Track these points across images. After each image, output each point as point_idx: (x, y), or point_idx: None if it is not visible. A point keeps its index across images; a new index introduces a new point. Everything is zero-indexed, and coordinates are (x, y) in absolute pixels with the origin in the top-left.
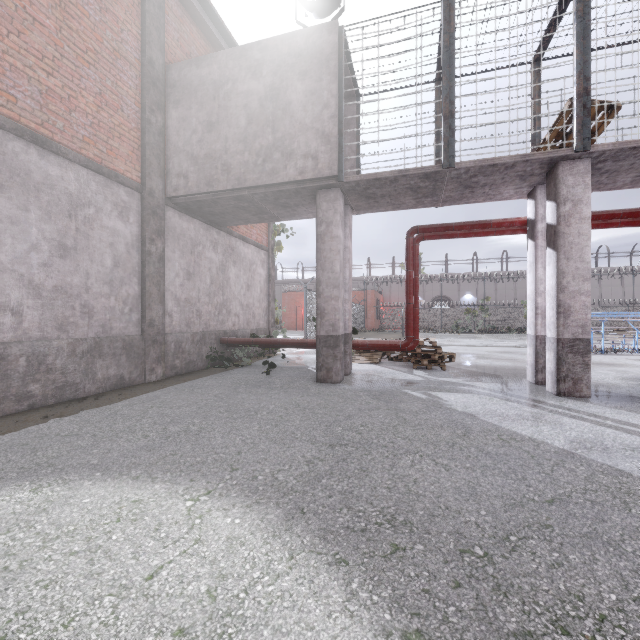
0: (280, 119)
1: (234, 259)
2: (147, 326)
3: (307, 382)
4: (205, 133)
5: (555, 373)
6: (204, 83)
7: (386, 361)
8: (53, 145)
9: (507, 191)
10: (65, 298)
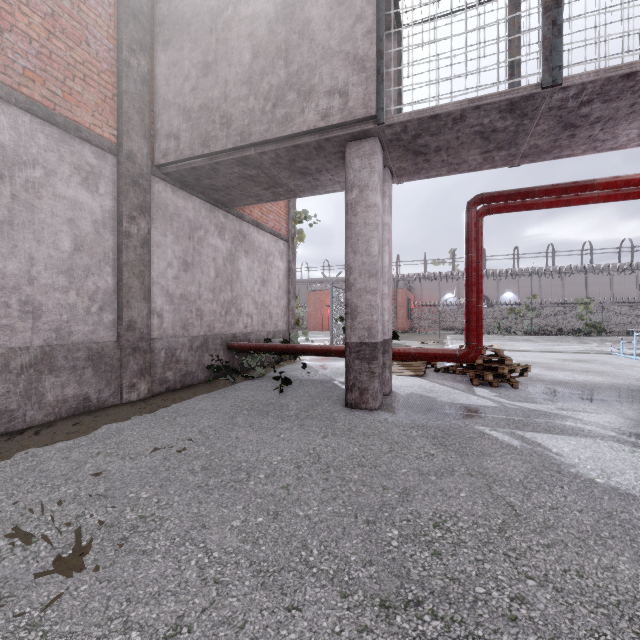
0: (295, 46)
1: (246, 248)
2: (124, 329)
3: (333, 407)
4: (200, 78)
5: None
6: (198, 13)
7: (432, 372)
8: None
9: (627, 132)
10: None
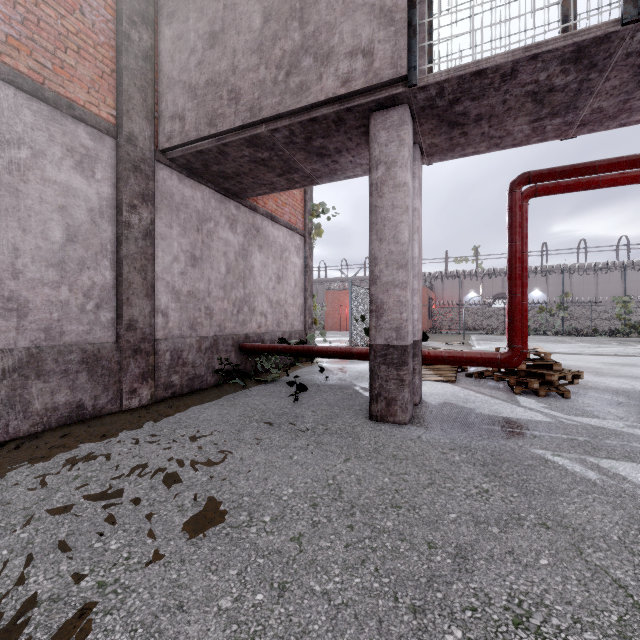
0: (312, 3)
1: (260, 243)
2: (124, 329)
3: (354, 419)
4: (206, 50)
5: None
6: None
7: (463, 377)
8: None
9: None
10: None
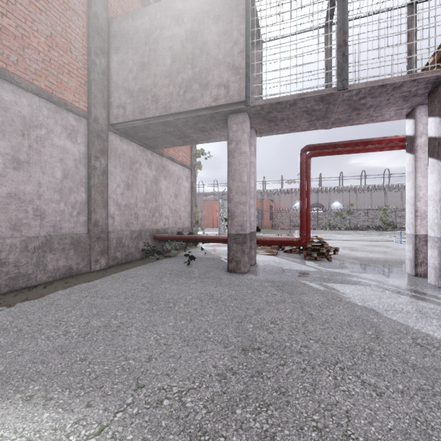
0: (198, 56)
1: (165, 174)
2: (92, 226)
3: (220, 272)
4: (139, 72)
5: (440, 268)
6: (138, 32)
7: (282, 253)
8: (7, 74)
9: (388, 112)
10: (18, 203)
